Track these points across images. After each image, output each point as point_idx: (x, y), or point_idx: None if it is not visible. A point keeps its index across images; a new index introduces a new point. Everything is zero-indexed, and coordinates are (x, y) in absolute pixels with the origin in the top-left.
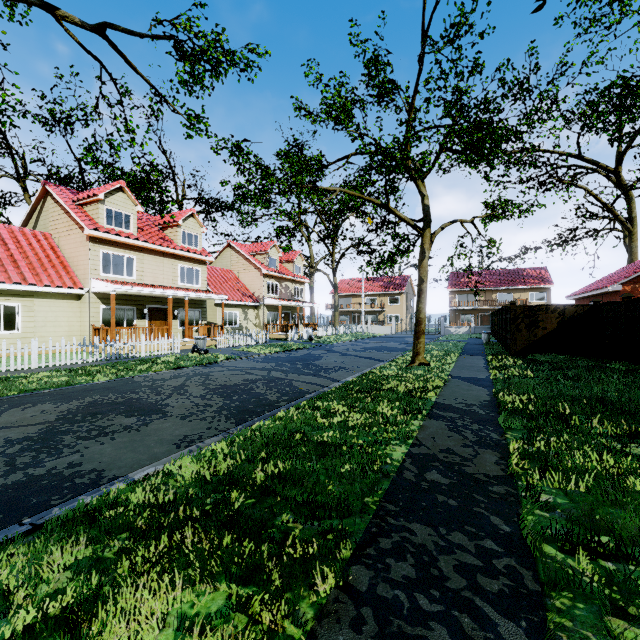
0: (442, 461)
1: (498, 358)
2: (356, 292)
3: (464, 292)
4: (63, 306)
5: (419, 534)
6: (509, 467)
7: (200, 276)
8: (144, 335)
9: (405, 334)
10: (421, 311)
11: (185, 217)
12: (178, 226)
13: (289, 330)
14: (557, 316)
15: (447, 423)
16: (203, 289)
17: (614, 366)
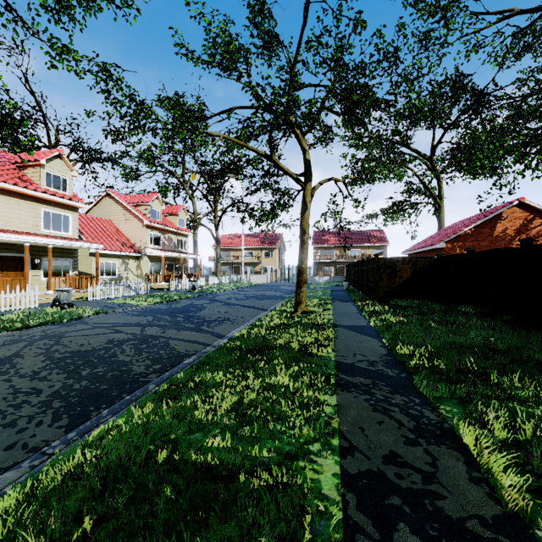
0: (400, 490)
1: (367, 304)
2: (236, 246)
3: (325, 248)
4: None
5: None
6: (496, 489)
7: (70, 223)
8: None
9: (279, 283)
10: (303, 261)
11: (50, 157)
12: (41, 166)
13: (172, 280)
14: (411, 267)
15: (365, 396)
16: (74, 237)
17: (464, 309)
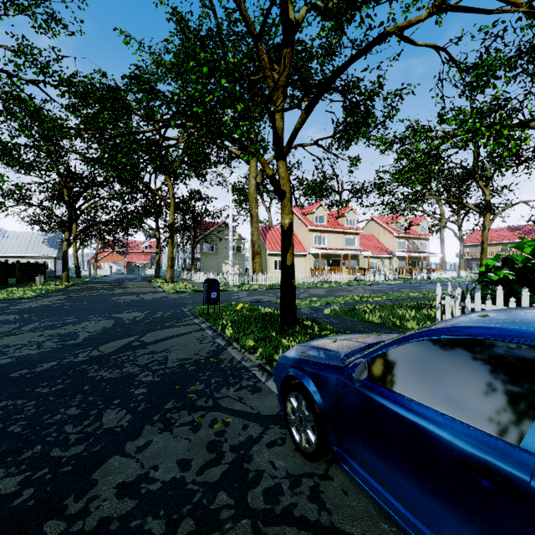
0: (428, 298)
1: None
2: (488, 241)
3: None
4: (300, 260)
5: (408, 299)
6: None
7: (355, 242)
8: (333, 272)
9: None
10: (482, 259)
11: (348, 211)
12: (344, 217)
13: (413, 272)
14: None
15: None
16: (357, 249)
17: None
